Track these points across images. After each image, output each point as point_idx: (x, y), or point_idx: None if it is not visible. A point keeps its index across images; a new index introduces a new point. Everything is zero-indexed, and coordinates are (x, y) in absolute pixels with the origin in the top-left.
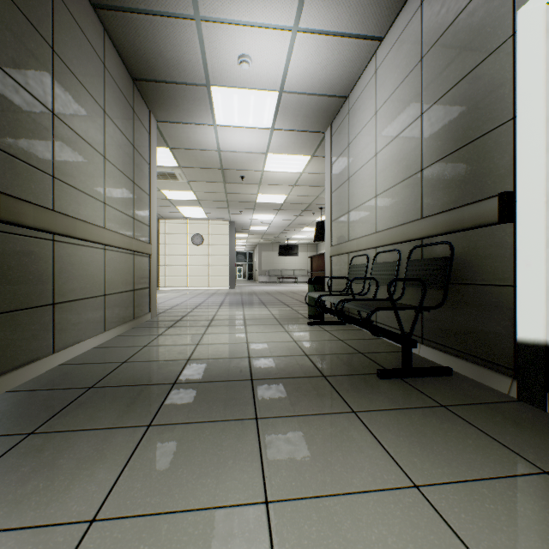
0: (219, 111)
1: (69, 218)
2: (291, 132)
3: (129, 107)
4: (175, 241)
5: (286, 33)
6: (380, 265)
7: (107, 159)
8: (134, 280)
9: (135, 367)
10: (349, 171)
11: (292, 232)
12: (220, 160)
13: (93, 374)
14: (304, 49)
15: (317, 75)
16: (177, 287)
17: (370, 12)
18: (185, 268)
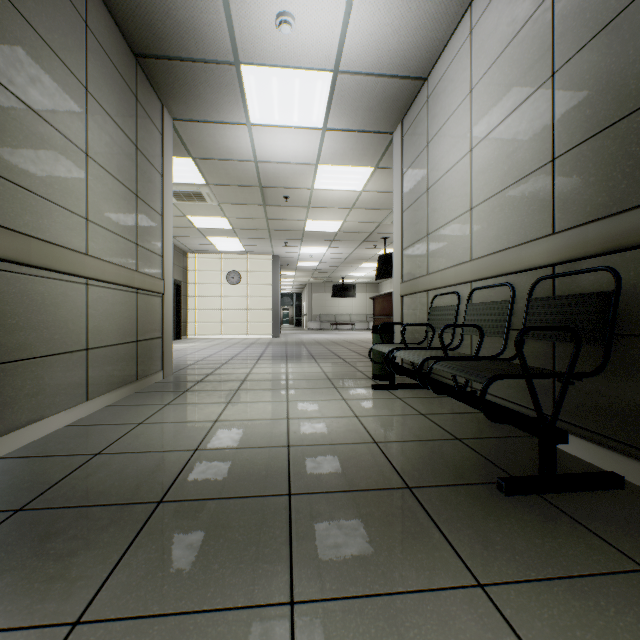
0: (253, 102)
1: (17, 234)
2: (348, 133)
3: (129, 92)
4: (207, 280)
5: None
6: (479, 306)
7: (92, 158)
8: (137, 328)
9: (109, 465)
10: (429, 179)
11: (348, 268)
12: (258, 175)
13: (38, 479)
14: (370, 0)
15: (386, 45)
16: (209, 336)
17: None
18: (219, 313)
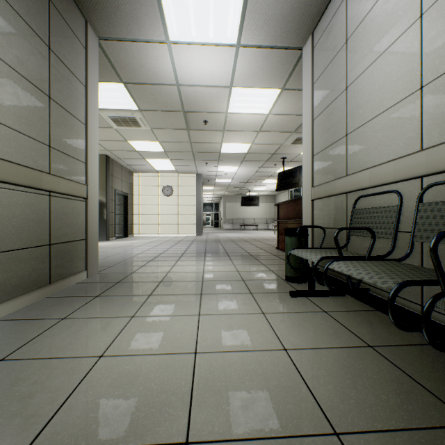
0: (170, 14)
1: None
2: (260, 50)
3: None
4: (147, 192)
5: None
6: None
7: None
8: (50, 231)
9: None
10: (348, 76)
11: (253, 184)
12: (181, 100)
13: None
14: None
15: None
16: (149, 234)
17: None
18: (157, 217)
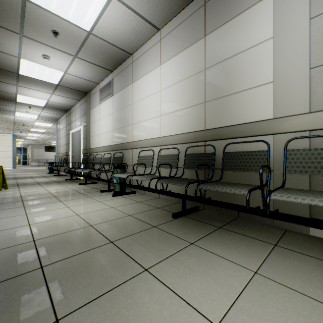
0: (17, 114)
1: None
2: (44, 120)
3: None
4: None
5: (40, 111)
6: (63, 160)
7: None
8: None
9: None
10: (60, 136)
11: (52, 140)
12: (14, 120)
13: None
14: (45, 113)
15: (49, 115)
16: None
17: (58, 113)
18: None
